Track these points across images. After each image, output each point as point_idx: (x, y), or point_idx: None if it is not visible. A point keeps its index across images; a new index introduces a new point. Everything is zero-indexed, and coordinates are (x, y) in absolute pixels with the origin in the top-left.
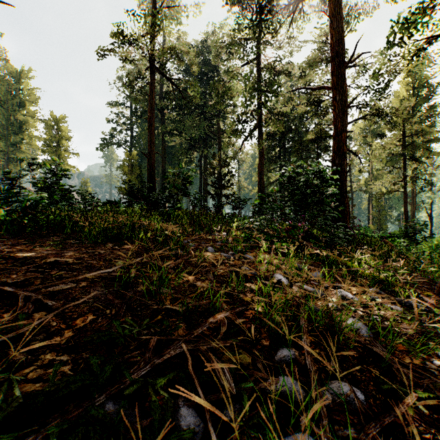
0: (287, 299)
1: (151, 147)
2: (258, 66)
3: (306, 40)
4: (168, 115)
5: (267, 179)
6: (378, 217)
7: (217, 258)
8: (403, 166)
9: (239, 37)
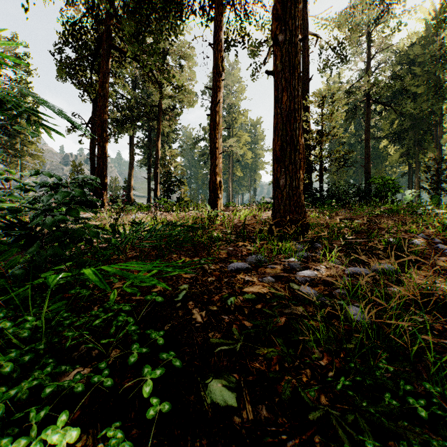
0: None
1: (367, 160)
2: None
3: None
4: None
5: None
6: None
7: None
8: None
9: None
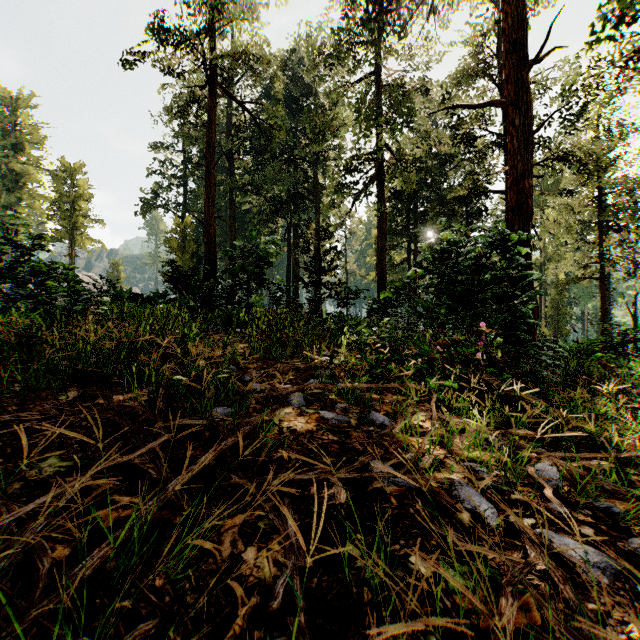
0: (536, 624)
1: (210, 208)
2: (376, 85)
3: (451, 43)
4: (239, 163)
5: (389, 259)
6: (555, 317)
7: (310, 426)
8: (600, 239)
9: (348, 40)
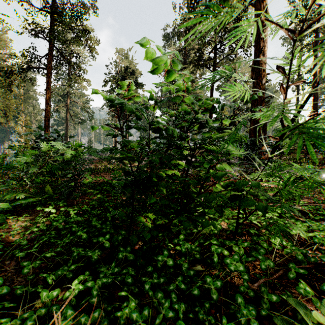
0: None
1: None
2: None
3: None
4: None
5: None
6: None
7: None
8: None
9: None
